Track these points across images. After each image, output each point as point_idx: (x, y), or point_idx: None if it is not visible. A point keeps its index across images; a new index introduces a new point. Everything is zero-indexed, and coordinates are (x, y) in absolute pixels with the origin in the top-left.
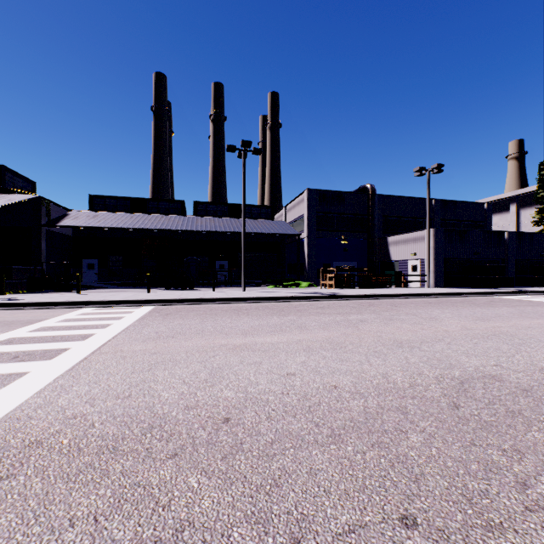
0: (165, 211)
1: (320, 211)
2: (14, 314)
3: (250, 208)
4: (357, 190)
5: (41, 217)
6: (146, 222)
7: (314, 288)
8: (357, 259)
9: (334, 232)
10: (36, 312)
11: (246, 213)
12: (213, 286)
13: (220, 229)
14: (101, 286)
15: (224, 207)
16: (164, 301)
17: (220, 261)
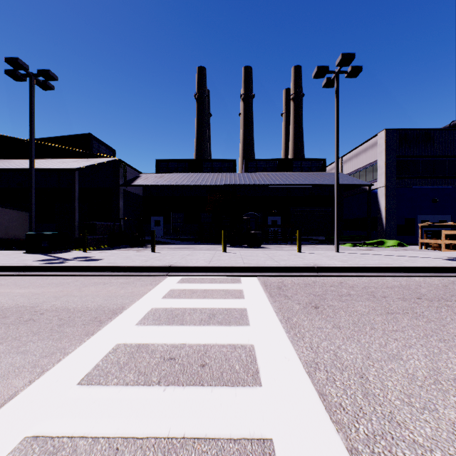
0: (218, 170)
1: (401, 155)
2: (84, 288)
3: (300, 163)
4: (446, 128)
5: (119, 177)
6: (206, 179)
7: (408, 248)
8: (450, 212)
9: (419, 179)
10: (110, 283)
11: (296, 168)
12: (299, 246)
13: (279, 183)
14: (168, 242)
15: (274, 163)
16: (264, 269)
17: (272, 217)
